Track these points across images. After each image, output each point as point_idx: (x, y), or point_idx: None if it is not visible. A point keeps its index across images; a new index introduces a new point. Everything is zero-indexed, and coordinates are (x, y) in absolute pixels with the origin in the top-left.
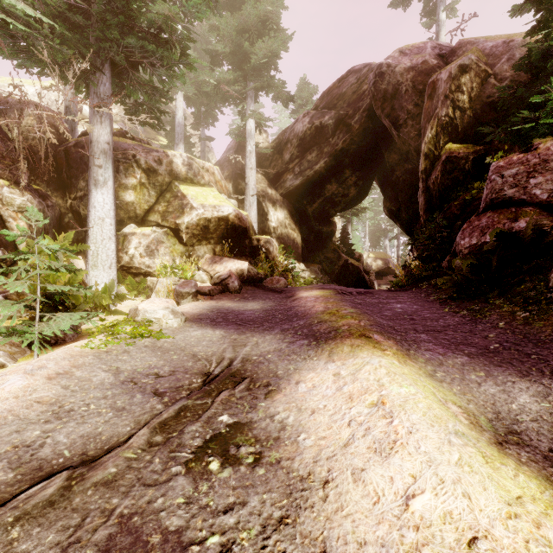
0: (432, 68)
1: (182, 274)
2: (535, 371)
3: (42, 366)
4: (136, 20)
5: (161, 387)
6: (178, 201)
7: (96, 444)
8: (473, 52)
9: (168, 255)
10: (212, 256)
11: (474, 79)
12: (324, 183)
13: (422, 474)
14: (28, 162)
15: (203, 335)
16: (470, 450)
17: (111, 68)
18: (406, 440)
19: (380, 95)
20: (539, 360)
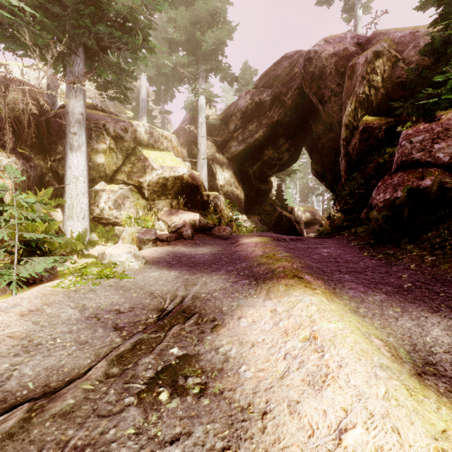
0: (351, 54)
1: (144, 224)
2: (444, 307)
3: (16, 304)
4: (105, 10)
5: (120, 322)
6: (141, 163)
7: (58, 376)
8: (385, 40)
9: (132, 208)
10: (169, 209)
11: (386, 63)
12: (262, 149)
13: (353, 408)
14: (14, 130)
15: (160, 276)
16: (395, 383)
17: (84, 51)
18: (337, 374)
19: (309, 76)
20: (447, 298)
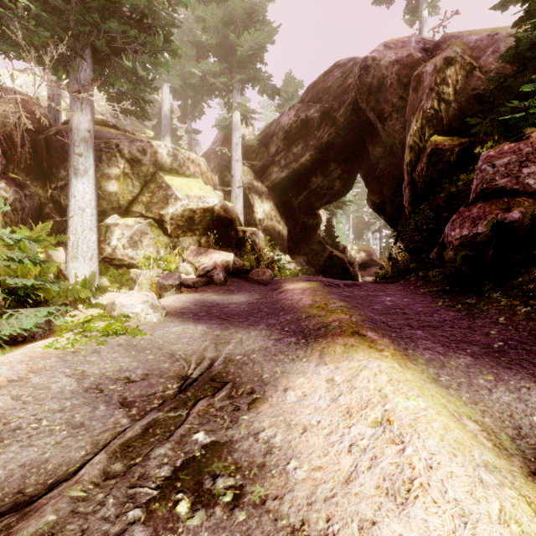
0: (417, 62)
1: (166, 266)
2: None
3: None
4: (118, 3)
5: (130, 395)
6: (162, 192)
7: (38, 477)
8: (458, 45)
9: (152, 246)
10: (197, 247)
11: (459, 72)
12: (309, 176)
13: None
14: (5, 151)
15: (184, 331)
16: (510, 494)
17: (92, 54)
18: (426, 479)
19: (365, 88)
20: None
